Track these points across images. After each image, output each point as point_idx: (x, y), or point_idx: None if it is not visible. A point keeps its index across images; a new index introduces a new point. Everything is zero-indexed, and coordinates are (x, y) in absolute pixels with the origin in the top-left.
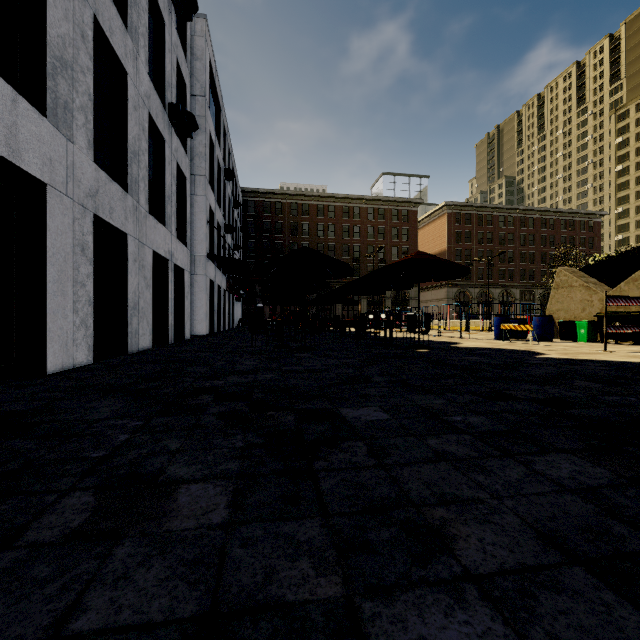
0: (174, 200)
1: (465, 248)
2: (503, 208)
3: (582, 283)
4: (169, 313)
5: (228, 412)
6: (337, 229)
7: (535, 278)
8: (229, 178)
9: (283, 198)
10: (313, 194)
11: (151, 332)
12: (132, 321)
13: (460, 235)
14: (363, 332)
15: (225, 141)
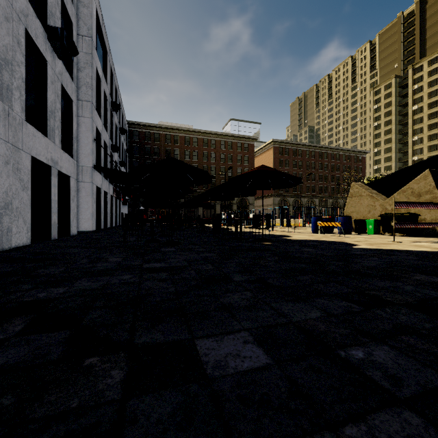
0: (58, 116)
1: (285, 171)
2: (308, 145)
3: (368, 193)
4: (52, 213)
5: (19, 365)
6: (199, 154)
7: (328, 192)
8: (115, 109)
9: (160, 130)
10: (182, 129)
11: (29, 230)
12: (2, 220)
13: (282, 162)
14: (219, 228)
15: (112, 80)
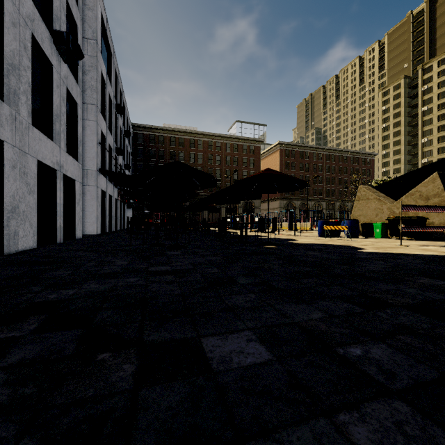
0: (63, 119)
1: (291, 173)
2: (315, 147)
3: (376, 196)
4: (58, 216)
5: (36, 359)
6: (204, 157)
7: (335, 195)
8: (120, 112)
9: (164, 133)
10: (187, 131)
11: (35, 233)
12: (10, 223)
13: (288, 165)
14: (224, 232)
15: (117, 83)
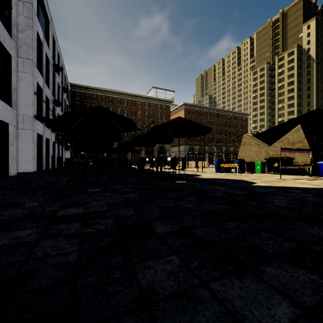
0: None
1: None
2: (209, 108)
3: (256, 142)
4: None
5: None
6: (128, 112)
7: (222, 142)
8: (57, 70)
9: (97, 92)
10: (115, 91)
11: None
12: None
13: (190, 119)
14: (143, 170)
15: (54, 47)
